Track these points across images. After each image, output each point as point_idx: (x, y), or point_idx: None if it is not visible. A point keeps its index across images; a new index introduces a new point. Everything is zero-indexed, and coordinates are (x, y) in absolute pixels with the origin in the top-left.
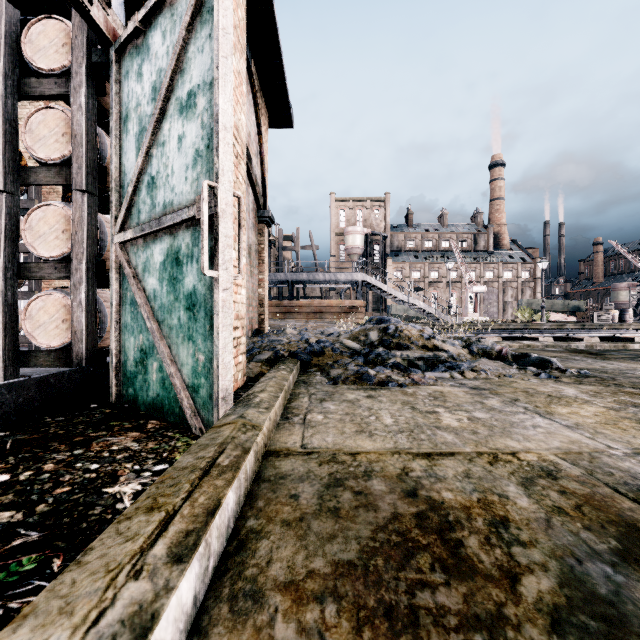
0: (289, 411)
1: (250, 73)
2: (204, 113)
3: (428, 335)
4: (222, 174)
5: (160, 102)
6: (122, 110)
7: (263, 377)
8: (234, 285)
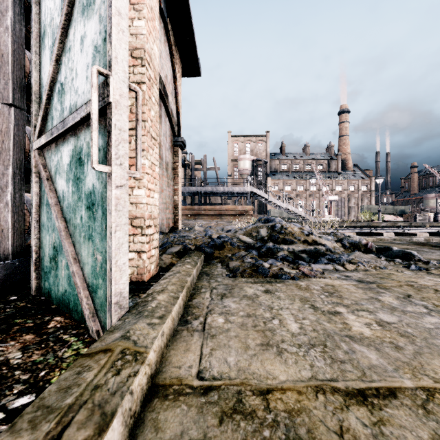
0: (189, 311)
1: (166, 28)
2: (101, 6)
3: (307, 232)
4: (115, 62)
5: (65, 7)
6: (41, 29)
7: (169, 271)
8: (146, 189)
